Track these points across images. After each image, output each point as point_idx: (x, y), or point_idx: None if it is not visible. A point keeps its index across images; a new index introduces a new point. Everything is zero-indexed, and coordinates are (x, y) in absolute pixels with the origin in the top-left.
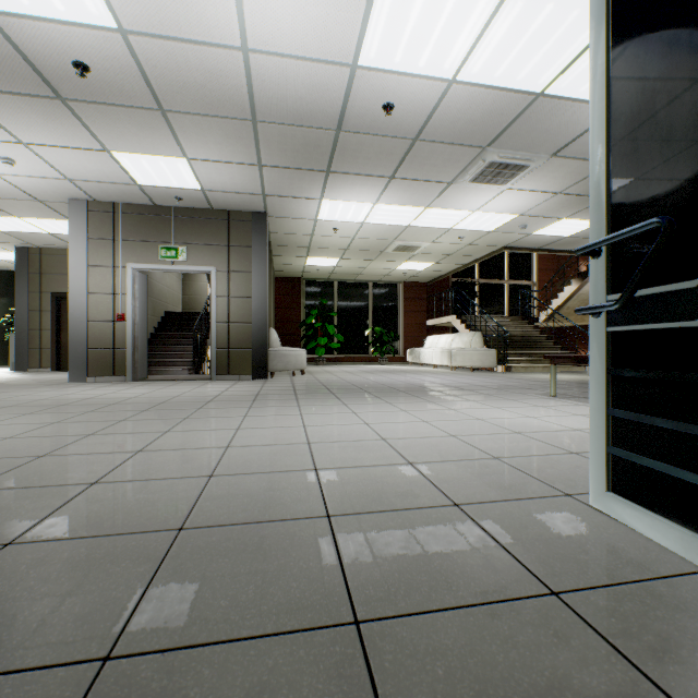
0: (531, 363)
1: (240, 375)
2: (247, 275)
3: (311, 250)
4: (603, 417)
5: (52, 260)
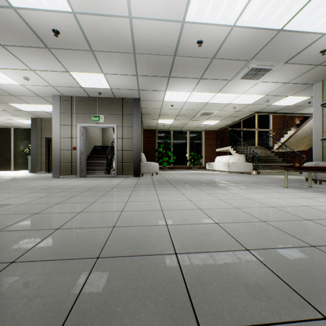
0: (270, 170)
1: (127, 175)
2: (130, 128)
3: (160, 116)
4: None
5: (46, 123)
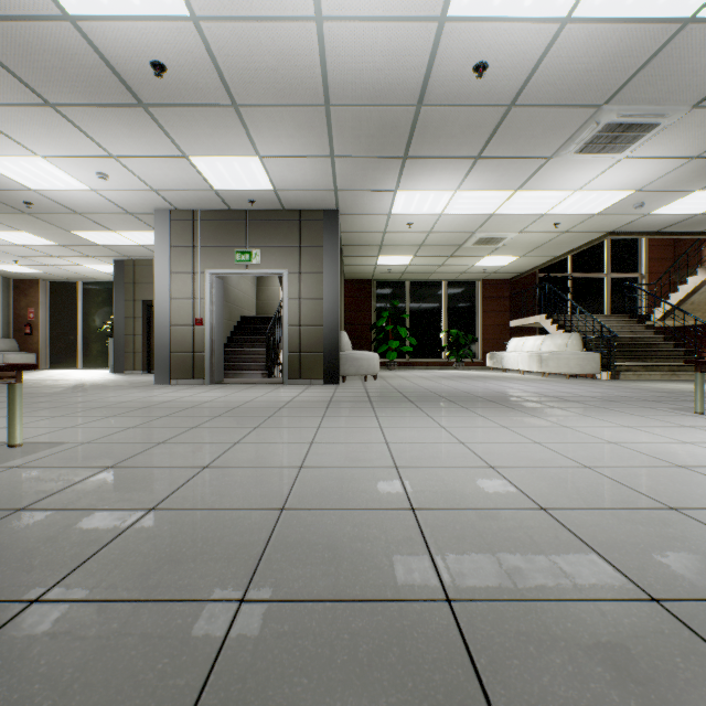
0: (645, 370)
1: (311, 380)
2: (318, 276)
3: (383, 248)
4: None
5: (144, 270)
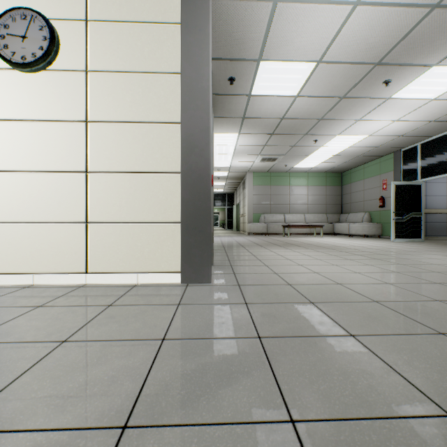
0: None
1: None
2: None
3: None
4: (394, 231)
5: None
